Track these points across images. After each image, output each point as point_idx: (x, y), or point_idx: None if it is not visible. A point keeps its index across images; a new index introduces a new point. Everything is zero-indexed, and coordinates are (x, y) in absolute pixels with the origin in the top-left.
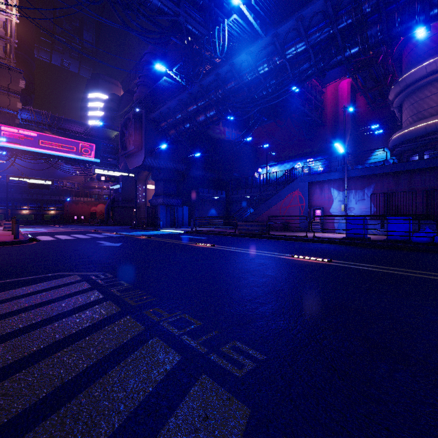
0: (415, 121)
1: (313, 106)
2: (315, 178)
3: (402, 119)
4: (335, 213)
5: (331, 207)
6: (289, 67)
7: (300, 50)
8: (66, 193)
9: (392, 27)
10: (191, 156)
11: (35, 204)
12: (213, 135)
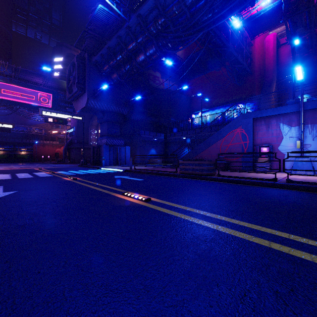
0: None
1: (244, 55)
2: (261, 114)
3: None
4: (284, 150)
5: (280, 144)
6: None
7: None
8: (35, 137)
9: None
10: (132, 99)
11: (8, 146)
12: (153, 85)
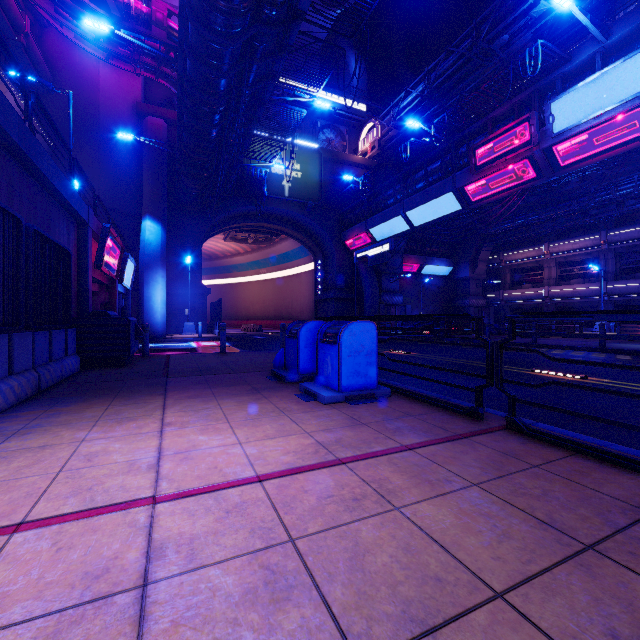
0: None
1: None
2: None
3: None
4: None
5: None
6: None
7: None
8: None
9: None
10: None
11: None
12: None
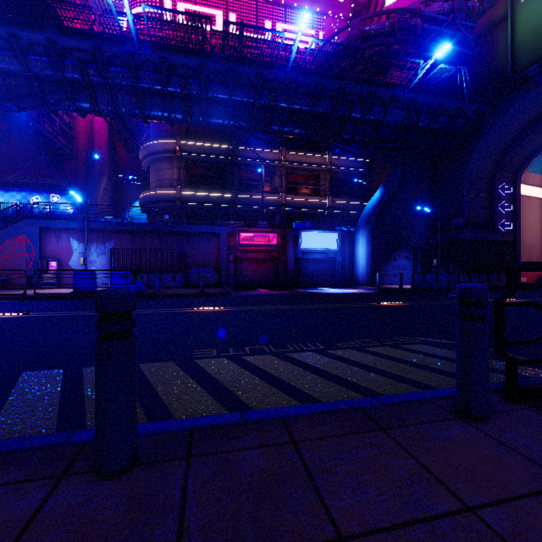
0: (157, 187)
1: (57, 129)
2: (50, 224)
3: (150, 181)
4: (75, 266)
5: (71, 259)
6: (2, 79)
7: (14, 72)
8: None
9: (118, 105)
10: None
11: None
12: None
